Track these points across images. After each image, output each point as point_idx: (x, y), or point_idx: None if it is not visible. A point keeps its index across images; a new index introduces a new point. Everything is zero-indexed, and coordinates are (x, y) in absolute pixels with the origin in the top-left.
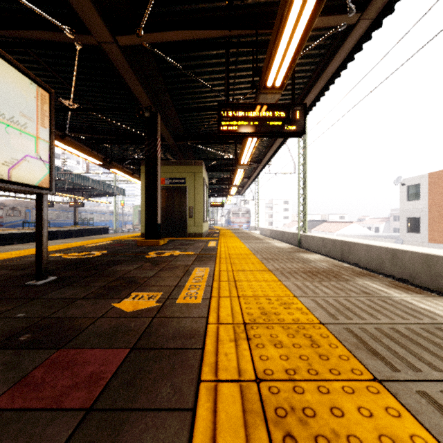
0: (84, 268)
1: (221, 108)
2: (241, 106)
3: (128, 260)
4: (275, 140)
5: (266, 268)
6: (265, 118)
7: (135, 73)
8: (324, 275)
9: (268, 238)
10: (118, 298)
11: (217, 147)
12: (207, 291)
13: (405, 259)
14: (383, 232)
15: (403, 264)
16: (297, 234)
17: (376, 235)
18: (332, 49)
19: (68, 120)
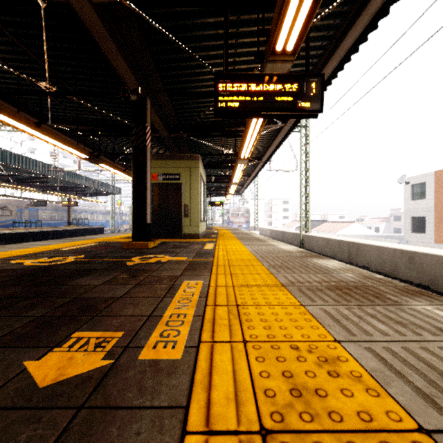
0: (37, 282)
1: (218, 79)
2: (243, 77)
3: (102, 269)
4: (277, 133)
5: (278, 281)
6: (273, 92)
7: (115, 42)
8: (361, 294)
9: (270, 239)
10: (44, 346)
11: (215, 142)
12: (195, 327)
13: (425, 263)
14: (384, 232)
15: (423, 268)
16: (300, 235)
17: (379, 235)
18: (350, 18)
19: (48, 108)
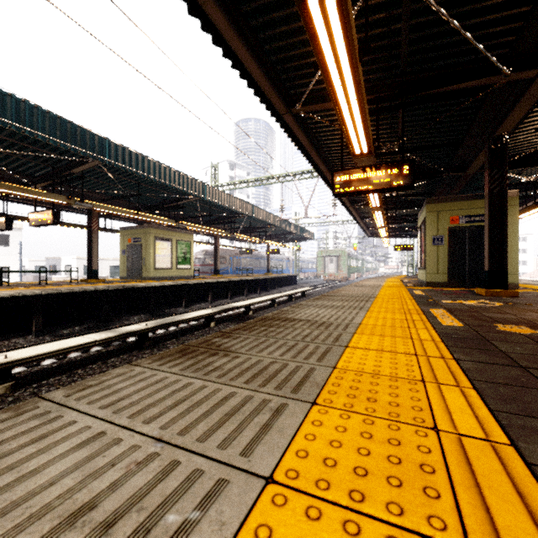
0: None
1: None
2: None
3: None
4: None
5: None
6: None
7: None
8: None
9: None
10: None
11: (511, 170)
12: None
13: None
14: None
15: None
16: None
17: None
18: None
19: None
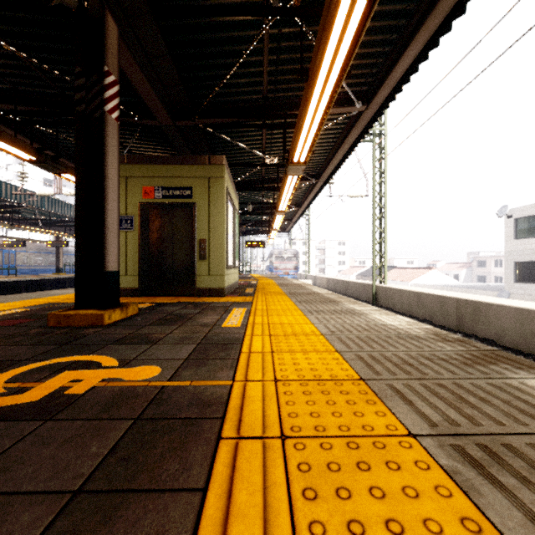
0: None
1: None
2: None
3: None
4: (349, 129)
5: None
6: None
7: None
8: None
9: (343, 297)
10: None
11: (253, 145)
12: None
13: None
14: (464, 281)
15: None
16: (372, 286)
17: (466, 286)
18: None
19: None
